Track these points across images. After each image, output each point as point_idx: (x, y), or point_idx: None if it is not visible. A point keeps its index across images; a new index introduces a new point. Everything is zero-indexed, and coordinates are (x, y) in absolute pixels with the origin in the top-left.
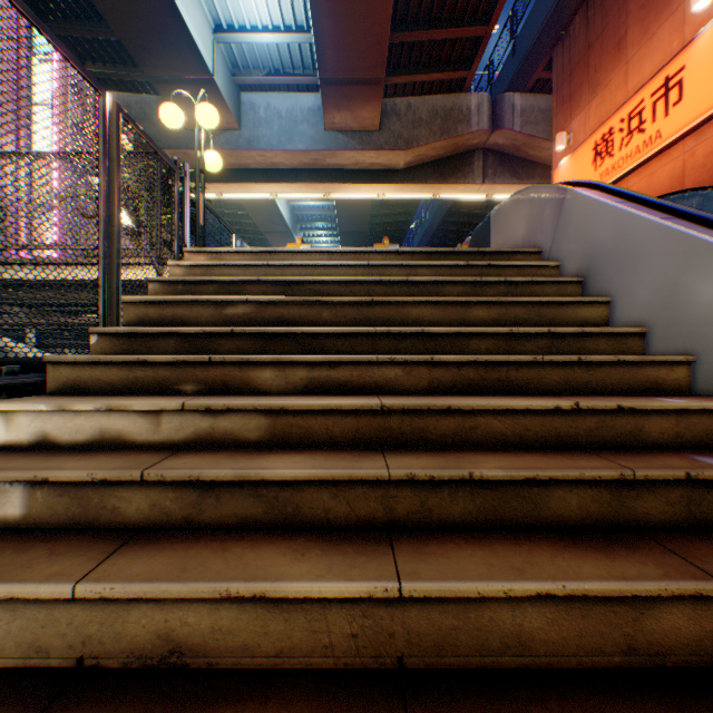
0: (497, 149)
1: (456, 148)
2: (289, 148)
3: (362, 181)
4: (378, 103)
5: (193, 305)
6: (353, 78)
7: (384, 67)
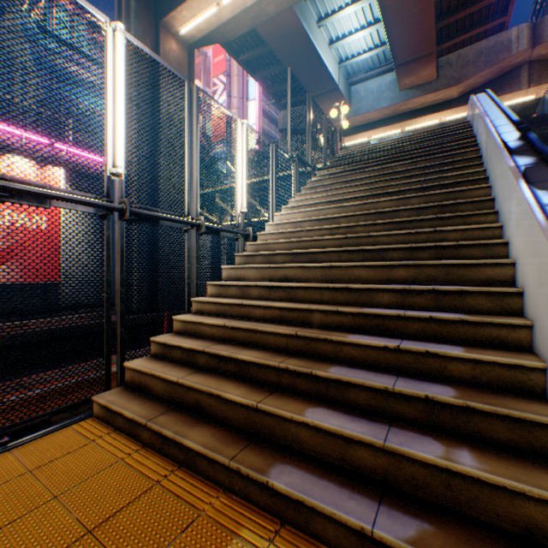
0: (541, 59)
1: (500, 71)
2: (377, 109)
3: (426, 114)
4: (432, 65)
5: (345, 160)
6: (414, 58)
7: (433, 45)
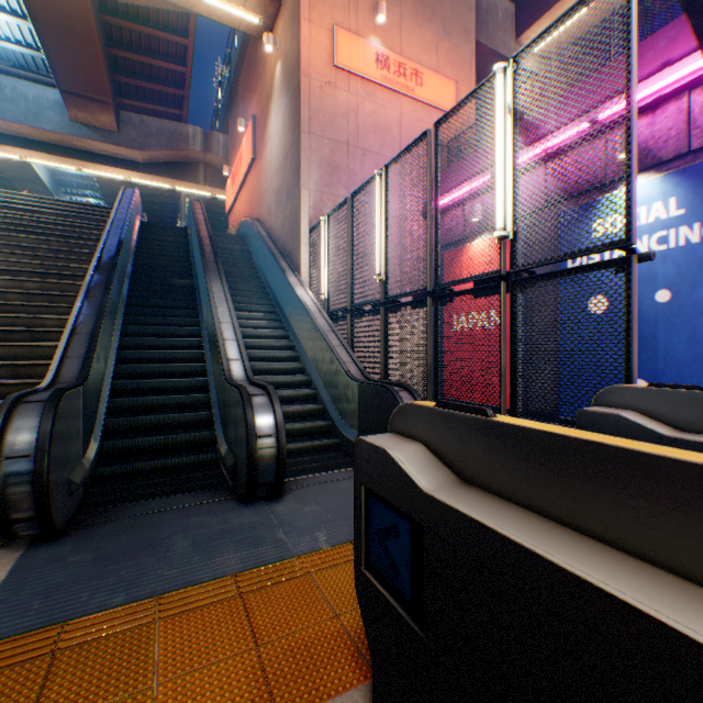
0: (215, 166)
1: (183, 158)
2: (37, 126)
3: (109, 164)
4: (113, 115)
5: None
6: (88, 96)
7: (111, 97)
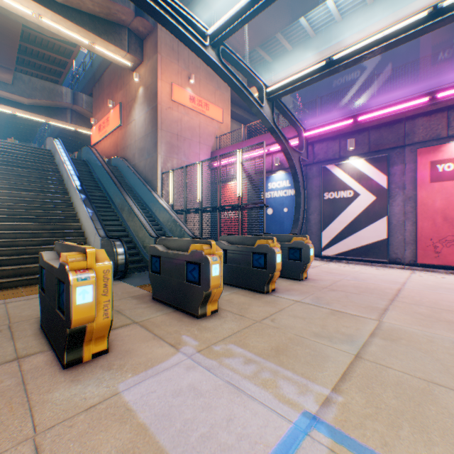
0: (79, 112)
1: (58, 105)
2: None
3: (2, 103)
4: (12, 76)
5: None
6: None
7: (16, 67)
